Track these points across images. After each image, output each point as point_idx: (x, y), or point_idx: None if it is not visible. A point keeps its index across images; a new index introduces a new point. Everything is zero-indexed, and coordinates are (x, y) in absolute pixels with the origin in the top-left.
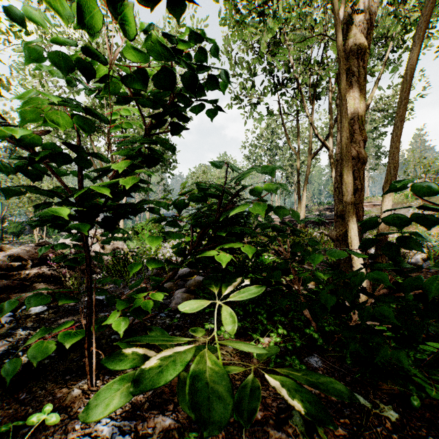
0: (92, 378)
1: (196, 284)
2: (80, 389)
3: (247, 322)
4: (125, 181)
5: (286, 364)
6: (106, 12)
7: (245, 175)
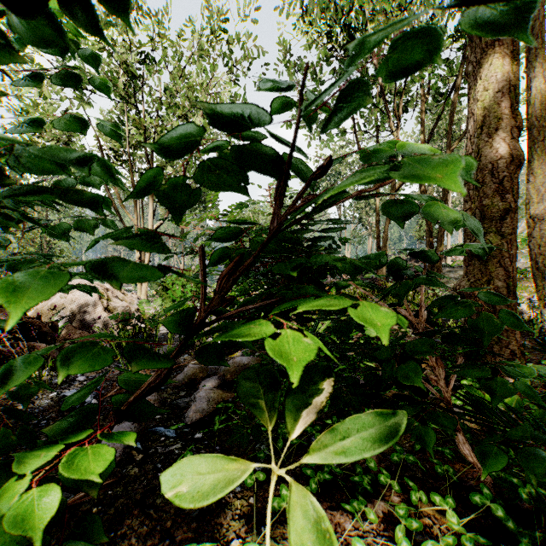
0: None
1: (236, 370)
2: None
3: None
4: None
5: None
6: None
7: (348, 114)
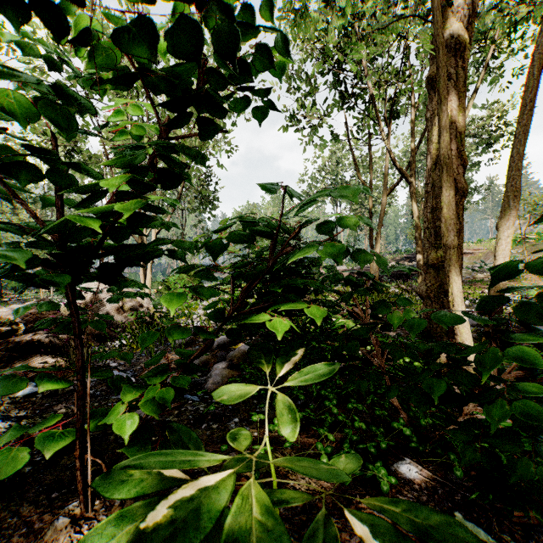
0: (88, 498)
1: (241, 356)
2: (69, 515)
3: (310, 410)
4: (126, 206)
5: (367, 475)
6: (129, 9)
7: (309, 205)
